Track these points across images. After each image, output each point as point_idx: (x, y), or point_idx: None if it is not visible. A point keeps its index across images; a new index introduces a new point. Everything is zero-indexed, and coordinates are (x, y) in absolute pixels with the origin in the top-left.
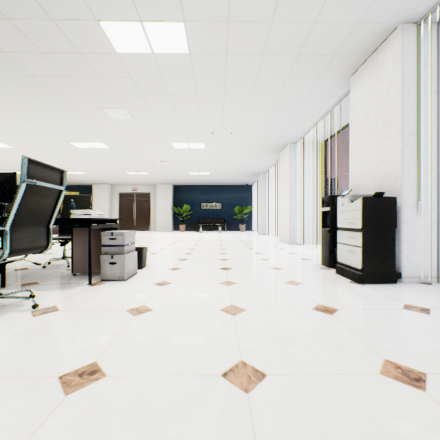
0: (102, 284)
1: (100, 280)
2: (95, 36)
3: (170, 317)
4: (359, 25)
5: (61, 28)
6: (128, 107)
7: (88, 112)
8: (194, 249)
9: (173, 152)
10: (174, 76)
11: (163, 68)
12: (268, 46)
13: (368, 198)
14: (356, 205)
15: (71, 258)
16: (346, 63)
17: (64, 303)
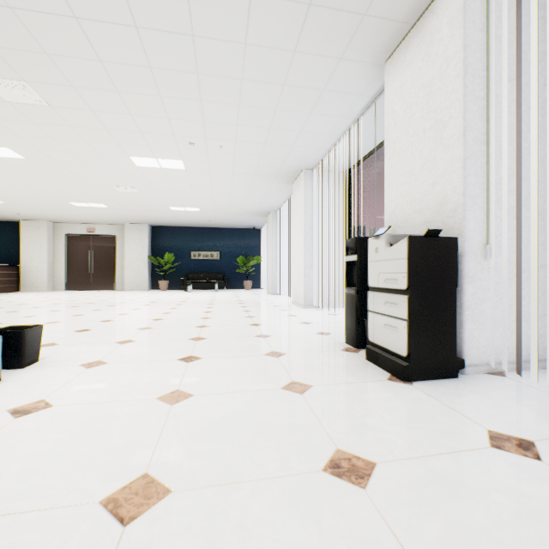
0: None
1: None
2: None
3: None
4: None
5: None
6: (29, 78)
7: None
8: (160, 321)
9: (137, 173)
10: (98, 18)
11: None
12: None
13: (418, 238)
14: (398, 250)
15: None
16: (380, 34)
17: None
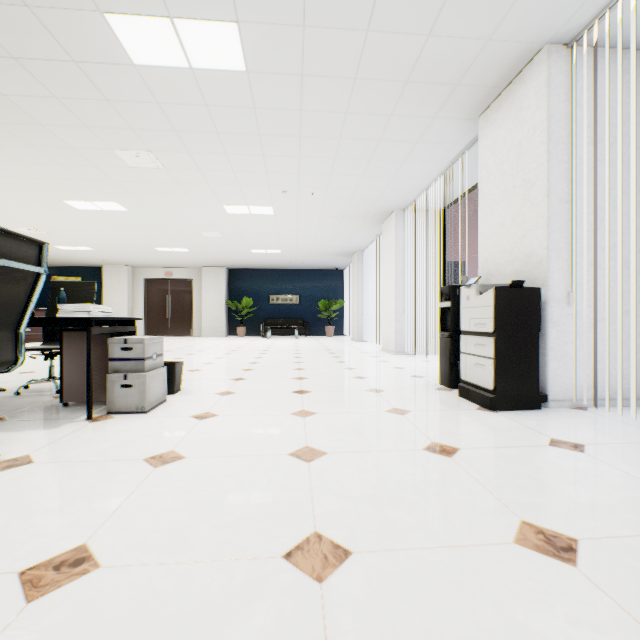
0: (109, 418)
1: (107, 413)
2: (98, 37)
3: (211, 468)
4: (491, 42)
5: (43, 20)
6: (154, 149)
7: (91, 154)
8: (257, 364)
9: (226, 220)
10: (224, 105)
11: (207, 91)
12: (363, 66)
13: (503, 289)
14: (486, 298)
15: (61, 380)
16: (473, 97)
17: (44, 450)
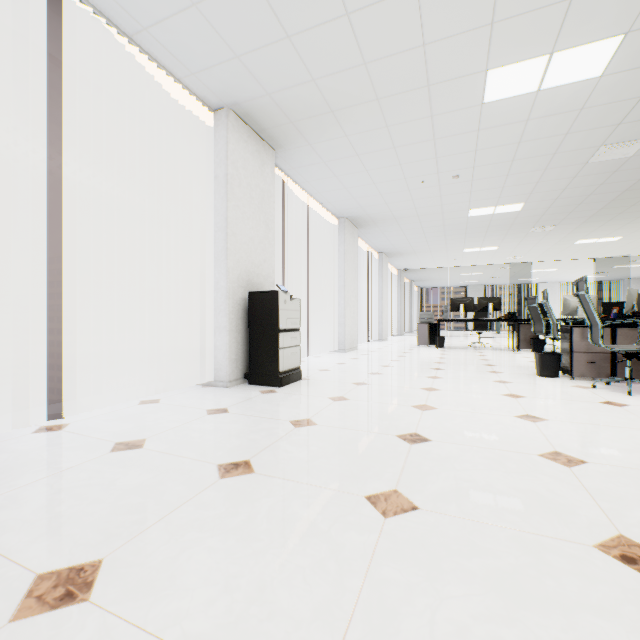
0: None
1: None
2: None
3: None
4: None
5: None
6: None
7: None
8: None
9: None
10: None
11: None
12: None
13: None
14: None
15: None
16: None
17: None
